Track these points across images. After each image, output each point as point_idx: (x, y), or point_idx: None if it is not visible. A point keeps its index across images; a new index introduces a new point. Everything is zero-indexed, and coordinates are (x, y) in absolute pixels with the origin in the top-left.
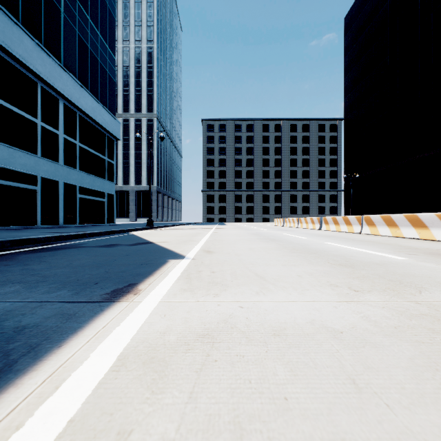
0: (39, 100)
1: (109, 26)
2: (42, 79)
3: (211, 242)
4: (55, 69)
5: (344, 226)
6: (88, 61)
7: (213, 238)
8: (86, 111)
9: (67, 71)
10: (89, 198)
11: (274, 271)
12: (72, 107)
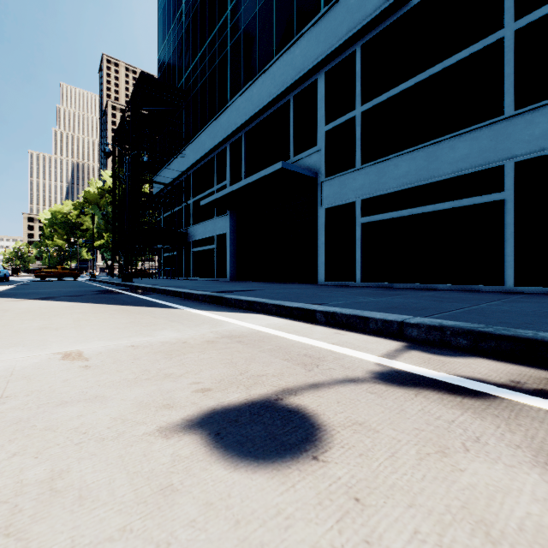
0: None
1: None
2: None
3: None
4: None
5: None
6: None
7: None
8: None
9: None
10: None
11: None
12: None
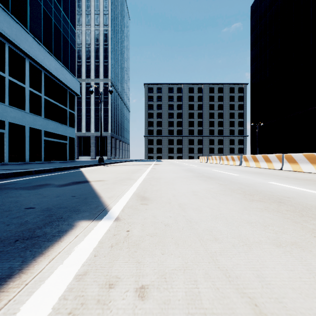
0: (6, 57)
1: (70, 5)
2: (9, 40)
3: (149, 181)
4: (21, 33)
5: (263, 163)
6: (52, 31)
7: (151, 176)
8: (50, 70)
9: (33, 36)
10: (53, 140)
11: (290, 286)
12: (38, 66)
